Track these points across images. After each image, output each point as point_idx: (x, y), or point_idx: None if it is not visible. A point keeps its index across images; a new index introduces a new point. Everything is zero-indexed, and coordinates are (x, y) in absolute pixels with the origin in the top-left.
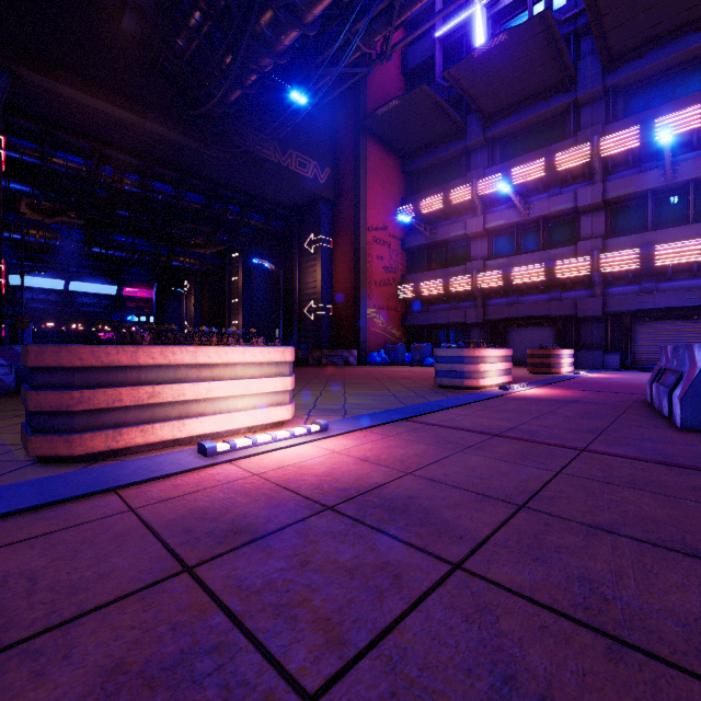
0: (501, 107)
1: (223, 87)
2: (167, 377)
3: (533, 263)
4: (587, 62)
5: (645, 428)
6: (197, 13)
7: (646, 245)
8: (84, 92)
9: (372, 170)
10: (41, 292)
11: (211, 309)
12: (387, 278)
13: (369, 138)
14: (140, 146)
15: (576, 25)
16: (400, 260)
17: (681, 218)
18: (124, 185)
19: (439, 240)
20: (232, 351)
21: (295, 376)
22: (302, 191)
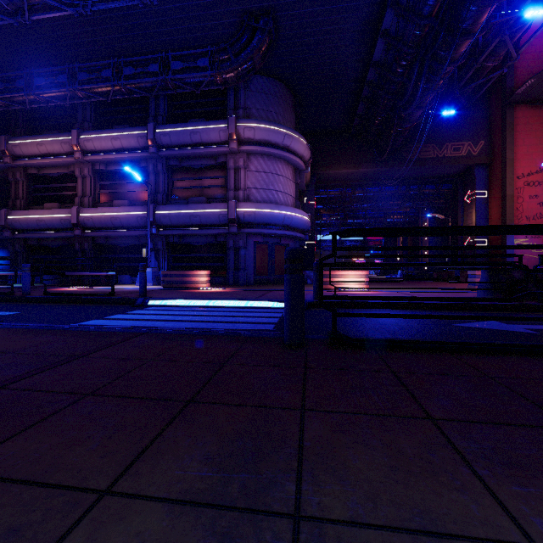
0: None
1: (387, 150)
2: (335, 277)
3: None
4: None
5: None
6: (377, 121)
7: None
8: (338, 169)
9: (523, 130)
10: (329, 242)
11: (413, 244)
12: None
13: (519, 107)
14: (360, 177)
15: None
16: None
17: None
18: (355, 194)
19: None
20: (348, 272)
21: (421, 284)
22: (457, 166)
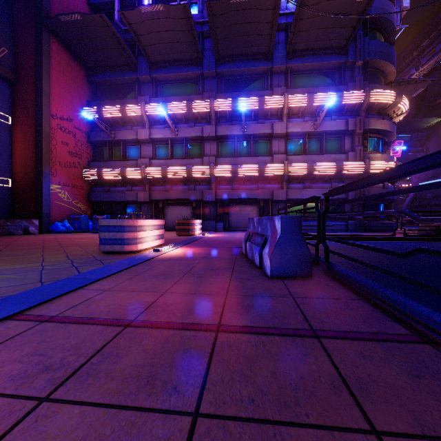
0: (161, 60)
1: None
2: None
3: (180, 166)
4: (208, 54)
5: (252, 281)
6: None
7: (235, 164)
8: None
9: (57, 67)
10: None
11: None
12: (72, 161)
13: (53, 38)
14: None
15: (203, 29)
16: (85, 149)
17: (248, 153)
18: None
19: (118, 139)
20: None
21: None
22: None
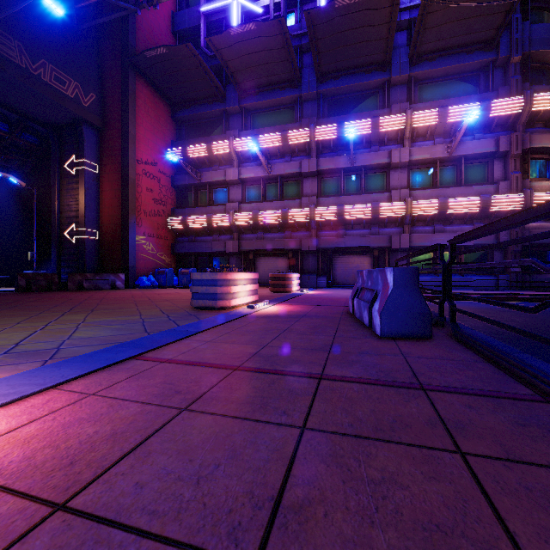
0: (251, 86)
1: None
2: None
3: (274, 209)
4: (308, 71)
5: (359, 340)
6: None
7: (341, 205)
8: None
9: (142, 107)
10: None
11: None
12: (157, 209)
13: (139, 77)
14: None
15: (301, 43)
16: (170, 195)
17: (358, 190)
18: None
19: (204, 182)
20: None
21: (34, 303)
22: (60, 108)
